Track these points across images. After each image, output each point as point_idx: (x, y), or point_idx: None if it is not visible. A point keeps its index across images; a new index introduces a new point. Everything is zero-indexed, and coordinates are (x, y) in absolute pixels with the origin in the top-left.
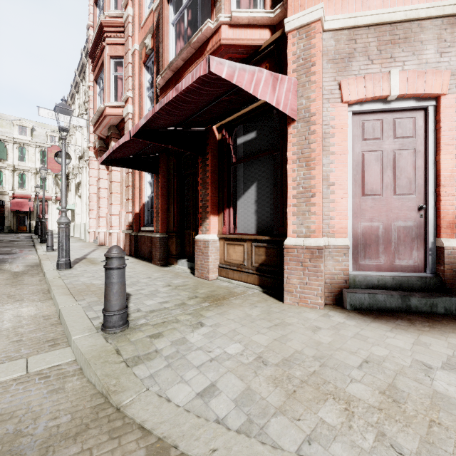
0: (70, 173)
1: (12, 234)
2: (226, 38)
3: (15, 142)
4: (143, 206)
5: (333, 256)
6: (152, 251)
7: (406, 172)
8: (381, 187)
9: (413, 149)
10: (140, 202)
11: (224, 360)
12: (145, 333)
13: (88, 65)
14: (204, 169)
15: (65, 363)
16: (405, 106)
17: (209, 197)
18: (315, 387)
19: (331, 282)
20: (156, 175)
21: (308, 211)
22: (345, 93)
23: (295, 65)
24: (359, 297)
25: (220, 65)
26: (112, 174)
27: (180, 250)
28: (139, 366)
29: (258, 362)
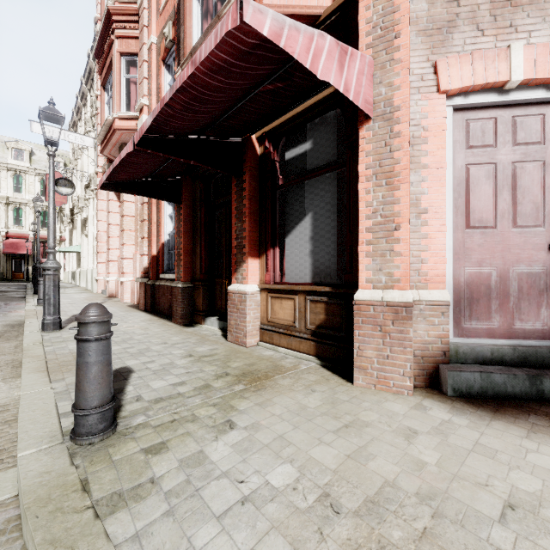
0: (75, 206)
1: (5, 282)
2: (270, 4)
3: (9, 168)
4: (162, 246)
5: (425, 317)
6: (173, 305)
7: (531, 193)
8: (494, 215)
9: (541, 161)
10: (159, 242)
11: (264, 501)
12: (140, 443)
13: (96, 70)
14: (240, 194)
15: None
16: (531, 98)
17: (247, 232)
18: None
19: (423, 354)
20: (177, 205)
21: (389, 251)
22: (444, 79)
23: (370, 38)
24: (466, 377)
25: (259, 14)
26: (123, 206)
27: (209, 304)
28: (117, 515)
29: (324, 506)
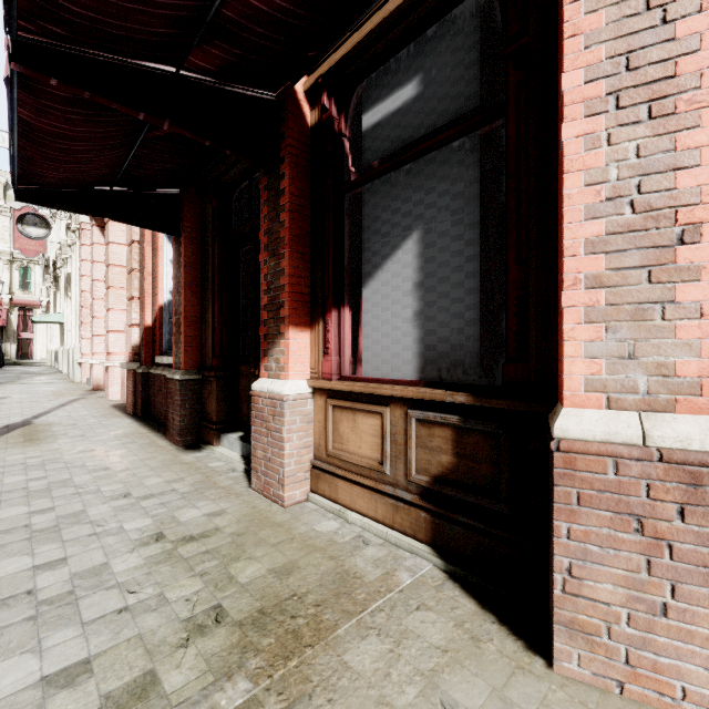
0: (57, 257)
1: None
2: None
3: None
4: (160, 311)
5: None
6: (168, 411)
7: None
8: None
9: None
10: (155, 304)
11: None
12: None
13: None
14: (274, 204)
15: None
16: None
17: (286, 277)
18: None
19: None
20: (176, 240)
21: (661, 304)
22: None
23: None
24: None
25: None
26: (109, 251)
27: (229, 410)
28: None
29: None
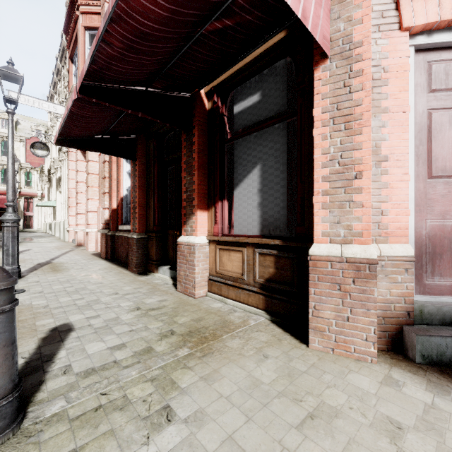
0: (51, 167)
1: None
2: None
3: None
4: (121, 200)
5: (387, 274)
6: (129, 255)
7: None
8: None
9: None
10: (118, 196)
11: None
12: None
13: None
14: (189, 148)
15: None
16: None
17: (196, 185)
18: None
19: (385, 314)
20: (133, 162)
21: (349, 202)
22: (407, 14)
23: None
24: (437, 343)
25: None
26: (89, 165)
27: (162, 254)
28: None
29: None
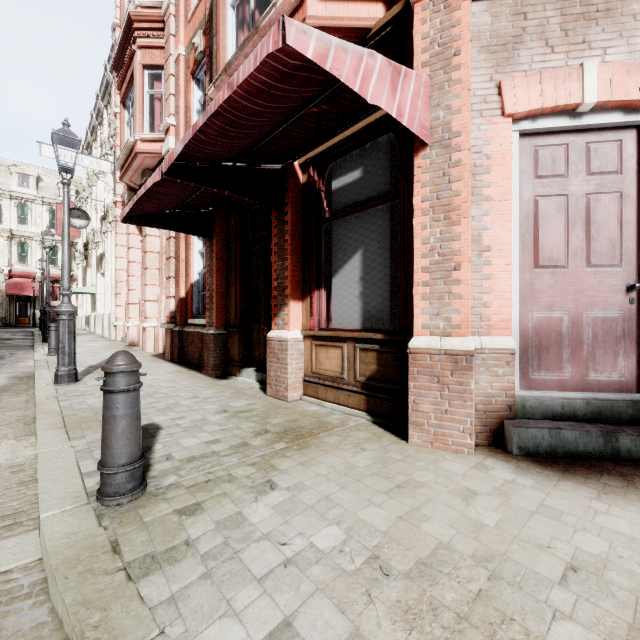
0: (89, 241)
1: (8, 328)
2: (315, 15)
3: (12, 196)
4: (191, 287)
5: (488, 367)
6: (204, 355)
7: (607, 229)
8: (566, 253)
9: (618, 193)
10: (187, 282)
11: (309, 563)
12: (172, 504)
13: (114, 83)
14: (281, 229)
15: (20, 567)
16: (606, 122)
17: (289, 272)
18: (486, 633)
19: (486, 409)
20: (209, 241)
21: (448, 294)
22: (509, 101)
23: (426, 56)
24: (533, 434)
25: (303, 34)
26: (146, 241)
27: (245, 354)
28: (151, 577)
29: (373, 568)
